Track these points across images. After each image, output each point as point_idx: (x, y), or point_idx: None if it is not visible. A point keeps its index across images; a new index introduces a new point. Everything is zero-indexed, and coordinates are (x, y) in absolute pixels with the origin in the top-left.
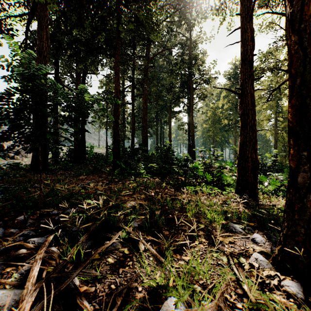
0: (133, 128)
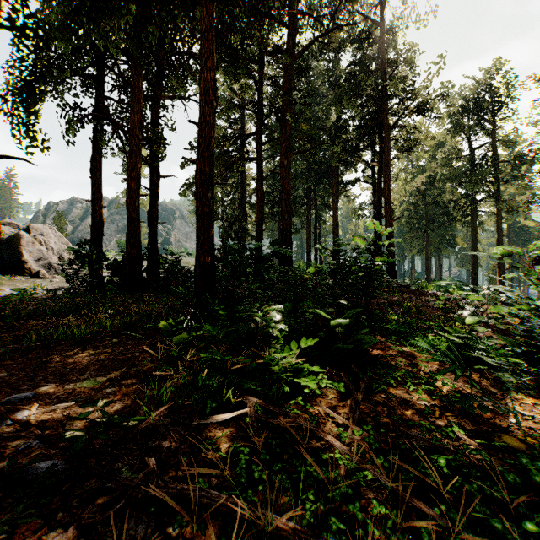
0: (261, 211)
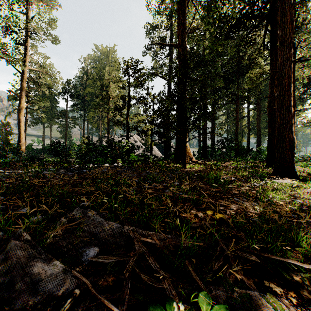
0: (249, 133)
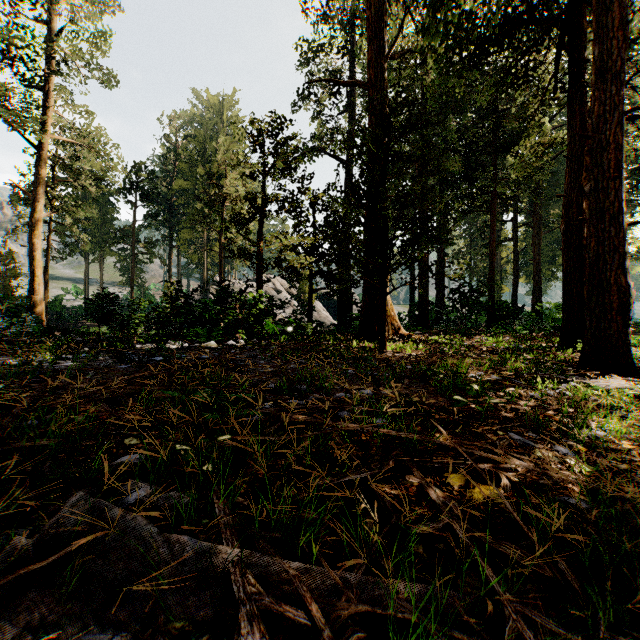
0: (516, 275)
